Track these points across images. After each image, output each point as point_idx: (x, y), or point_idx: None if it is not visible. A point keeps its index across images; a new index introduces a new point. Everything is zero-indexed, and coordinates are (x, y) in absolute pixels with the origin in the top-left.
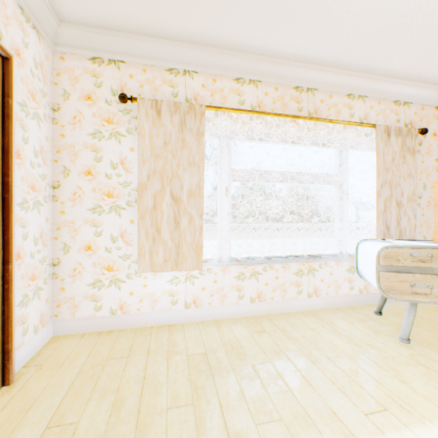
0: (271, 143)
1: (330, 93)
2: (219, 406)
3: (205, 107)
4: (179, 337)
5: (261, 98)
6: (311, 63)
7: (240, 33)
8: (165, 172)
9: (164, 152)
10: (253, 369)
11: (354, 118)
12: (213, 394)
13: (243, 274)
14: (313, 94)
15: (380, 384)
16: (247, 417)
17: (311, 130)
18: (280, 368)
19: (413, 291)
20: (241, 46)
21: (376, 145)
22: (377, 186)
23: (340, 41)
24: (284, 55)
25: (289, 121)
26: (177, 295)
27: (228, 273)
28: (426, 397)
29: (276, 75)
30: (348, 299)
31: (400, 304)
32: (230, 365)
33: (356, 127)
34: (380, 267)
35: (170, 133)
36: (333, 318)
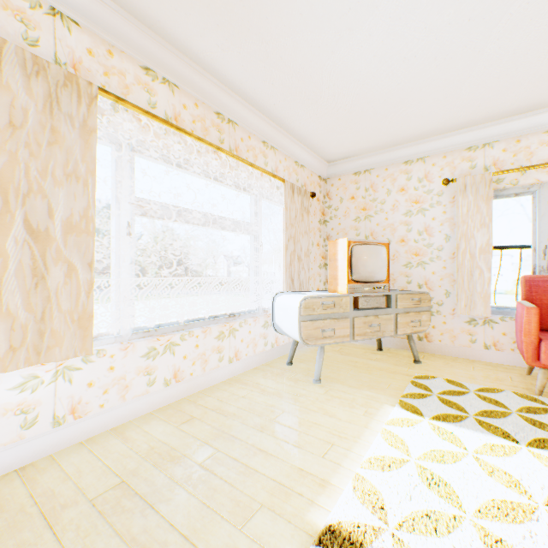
0: (188, 172)
1: (249, 133)
2: (184, 540)
3: (98, 89)
4: (56, 481)
5: (178, 110)
6: (234, 92)
7: (162, 7)
8: (12, 180)
9: (10, 140)
10: (204, 468)
11: (268, 167)
12: (167, 530)
13: (155, 349)
14: (234, 128)
15: (320, 426)
16: (226, 528)
17: (232, 169)
18: (234, 452)
19: (324, 335)
20: (158, 24)
21: (286, 200)
22: (286, 240)
23: (267, 83)
24: (209, 68)
25: (210, 151)
26: (36, 410)
27: (134, 351)
28: (349, 421)
29: (197, 88)
30: (264, 356)
31: (300, 351)
32: (171, 480)
33: (270, 178)
34: (301, 318)
35: (25, 108)
36: (257, 379)
